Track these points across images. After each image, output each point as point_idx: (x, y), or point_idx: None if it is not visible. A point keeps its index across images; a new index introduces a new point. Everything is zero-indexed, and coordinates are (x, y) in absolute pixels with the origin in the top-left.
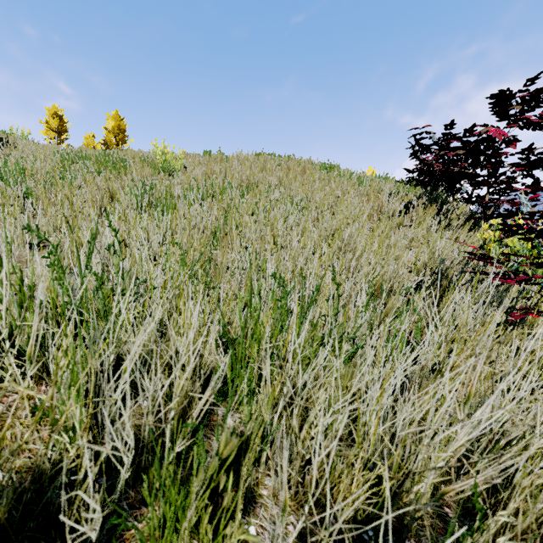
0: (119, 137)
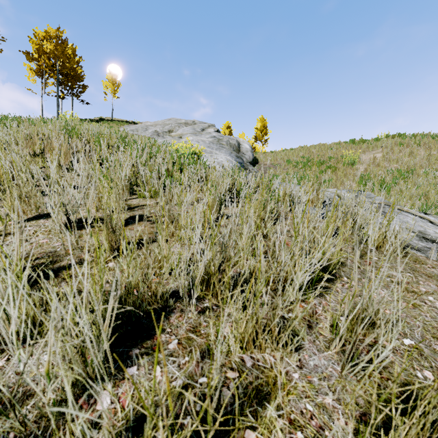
0: (263, 131)
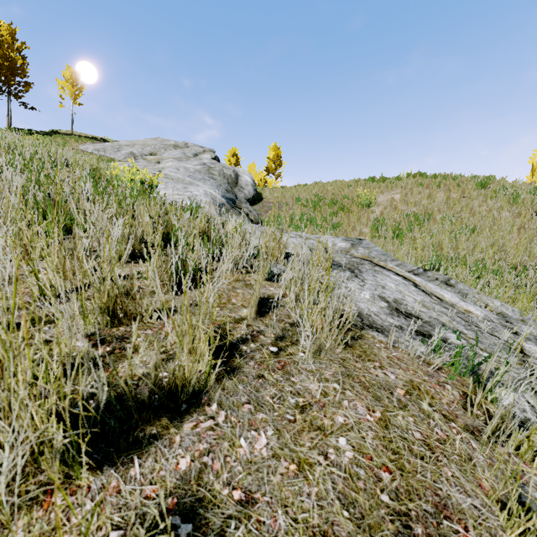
0: (277, 163)
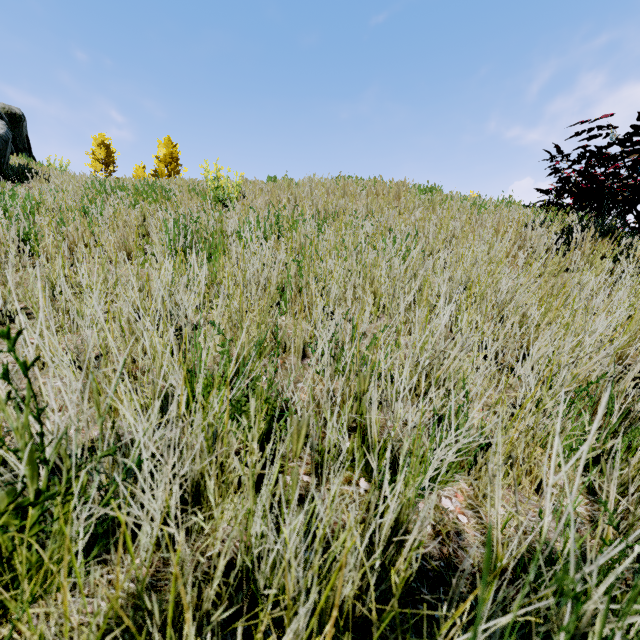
0: (171, 166)
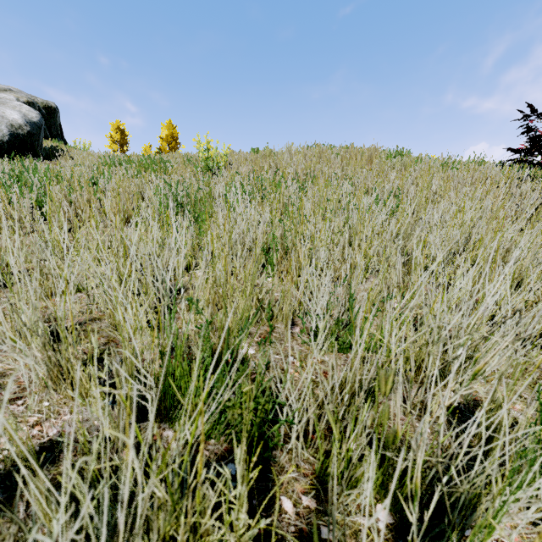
0: (172, 144)
